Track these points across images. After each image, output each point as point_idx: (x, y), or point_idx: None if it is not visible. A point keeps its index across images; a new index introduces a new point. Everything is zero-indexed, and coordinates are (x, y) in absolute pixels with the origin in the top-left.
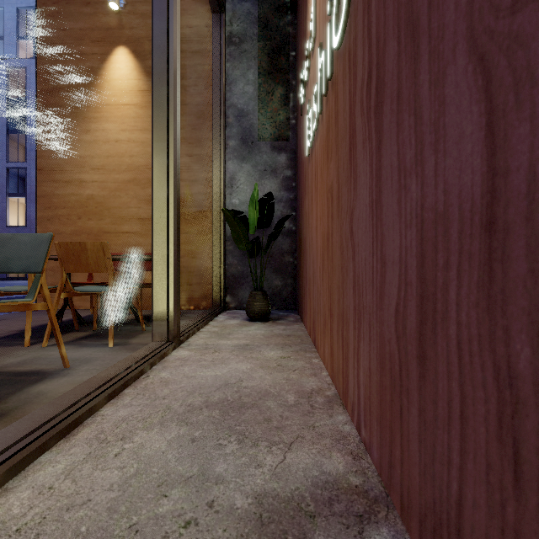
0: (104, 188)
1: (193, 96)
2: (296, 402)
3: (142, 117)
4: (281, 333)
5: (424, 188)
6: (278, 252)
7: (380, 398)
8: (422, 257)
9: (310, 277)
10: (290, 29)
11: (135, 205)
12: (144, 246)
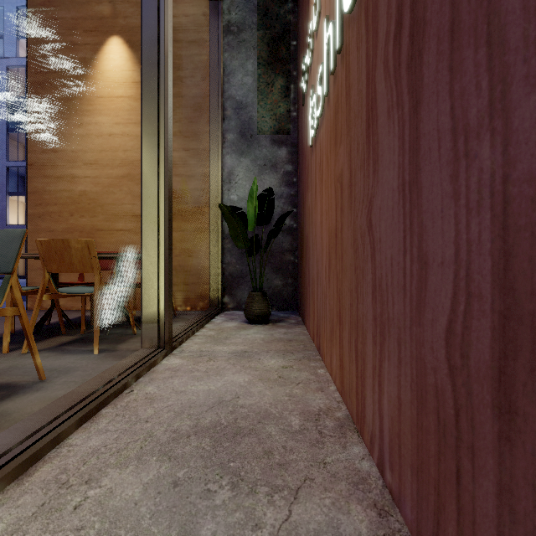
0: (96, 183)
1: (189, 88)
2: (301, 428)
3: (137, 110)
4: (282, 338)
5: (509, 149)
6: (278, 250)
7: (417, 443)
8: (505, 255)
9: (313, 277)
10: (290, 18)
11: (129, 202)
12: (138, 244)
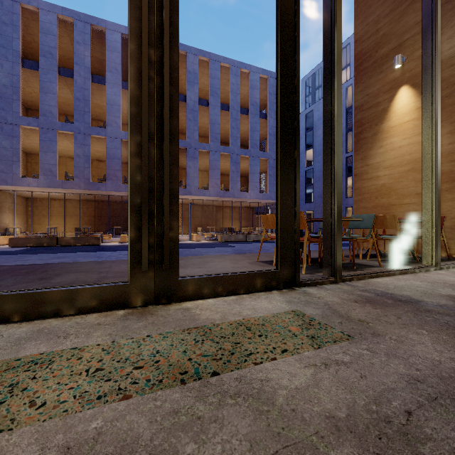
0: (391, 178)
1: None
2: None
3: (418, 126)
4: None
5: None
6: None
7: None
8: None
9: None
10: None
11: (412, 185)
12: (420, 212)
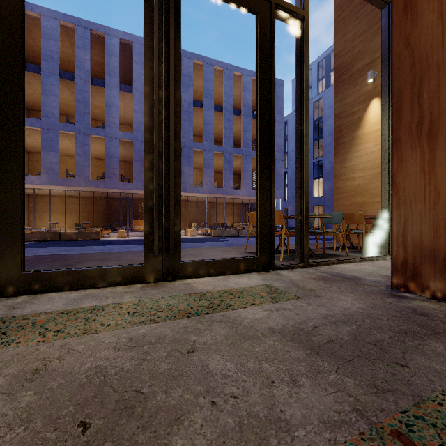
0: (365, 179)
1: None
2: None
3: None
4: None
5: None
6: None
7: None
8: None
9: None
10: None
11: None
12: None
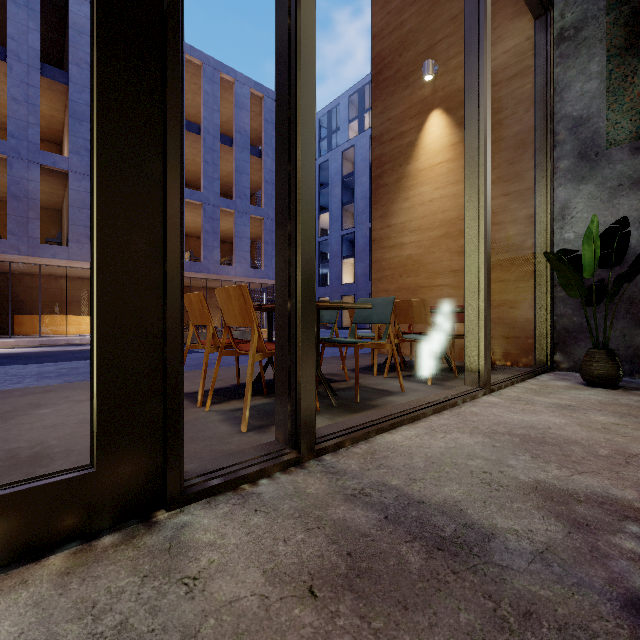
0: (419, 247)
1: (509, 127)
2: (607, 455)
3: (454, 170)
4: (630, 404)
5: None
6: None
7: None
8: None
9: None
10: None
11: (447, 259)
12: (455, 298)
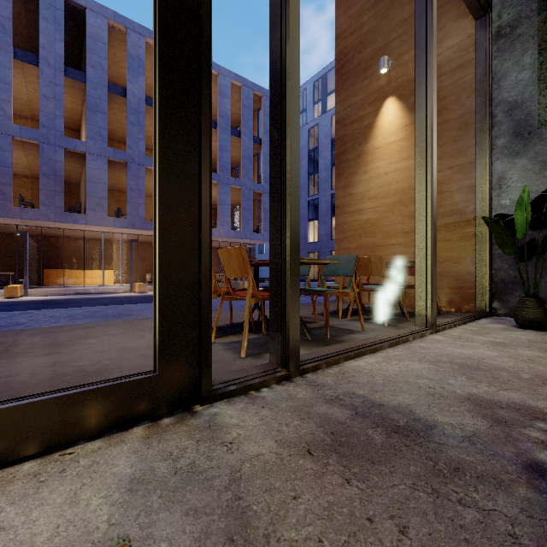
0: (376, 212)
1: (453, 111)
2: (528, 378)
3: (406, 148)
4: None
5: None
6: None
7: None
8: None
9: None
10: None
11: (399, 222)
12: (407, 254)
